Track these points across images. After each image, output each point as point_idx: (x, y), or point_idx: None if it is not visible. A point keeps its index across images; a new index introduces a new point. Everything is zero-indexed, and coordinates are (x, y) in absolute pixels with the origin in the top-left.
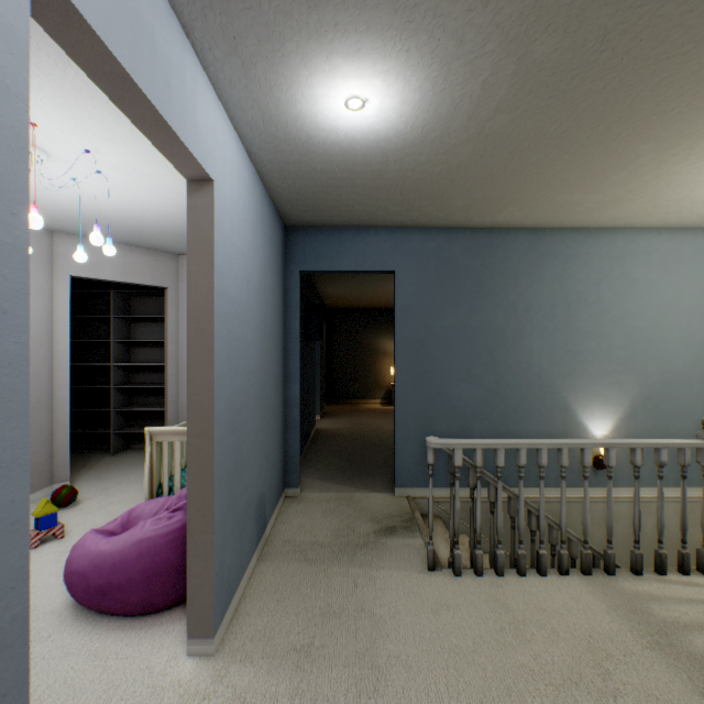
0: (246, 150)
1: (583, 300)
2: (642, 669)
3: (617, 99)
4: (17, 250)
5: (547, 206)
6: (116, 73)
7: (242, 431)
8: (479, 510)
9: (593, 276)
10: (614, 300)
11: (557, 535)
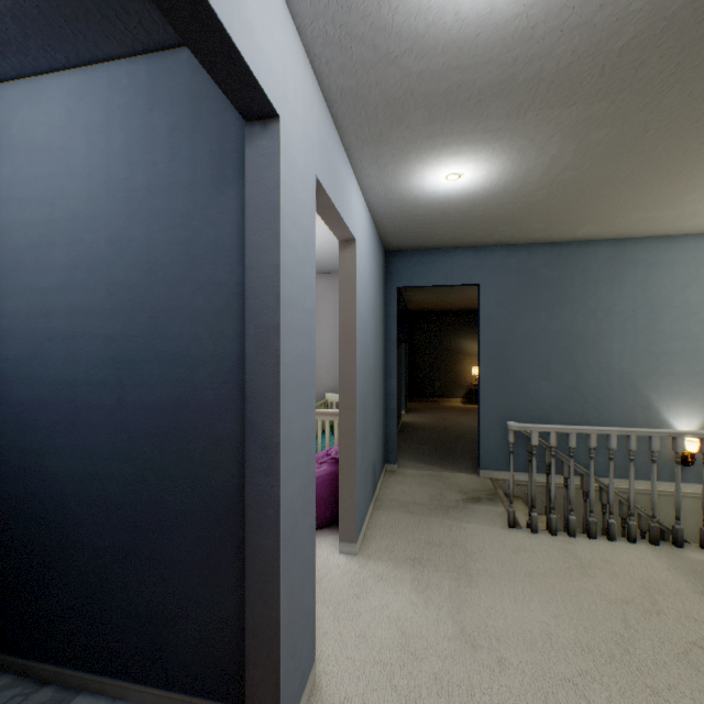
0: (368, 208)
1: (667, 304)
2: (688, 603)
3: (669, 153)
4: (313, 310)
5: (623, 222)
6: (327, 204)
7: (366, 410)
8: (552, 482)
9: (678, 281)
10: (702, 303)
11: (626, 510)
